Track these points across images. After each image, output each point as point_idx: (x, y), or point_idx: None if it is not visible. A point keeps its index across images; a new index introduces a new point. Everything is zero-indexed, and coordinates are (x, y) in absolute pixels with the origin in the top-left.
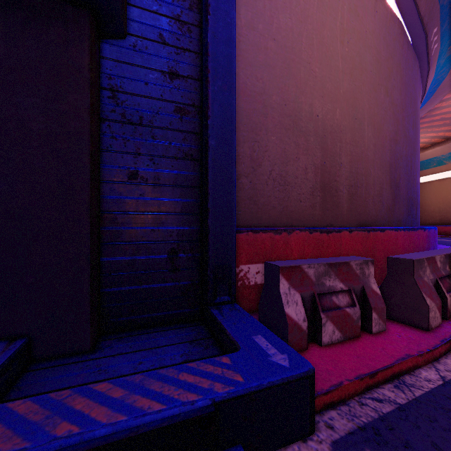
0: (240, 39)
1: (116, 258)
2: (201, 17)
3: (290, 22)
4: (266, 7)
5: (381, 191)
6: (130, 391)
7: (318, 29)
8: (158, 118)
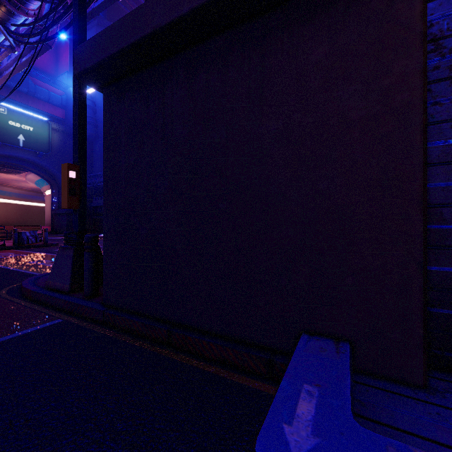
0: None
1: (441, 269)
2: None
3: None
4: None
5: None
6: None
7: None
8: None
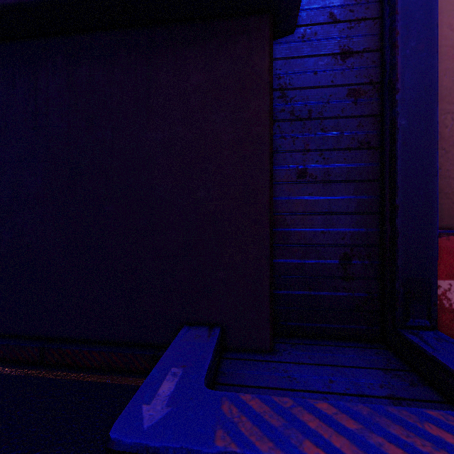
0: None
1: (285, 261)
2: None
3: None
4: None
5: None
6: (364, 426)
7: None
8: (328, 107)
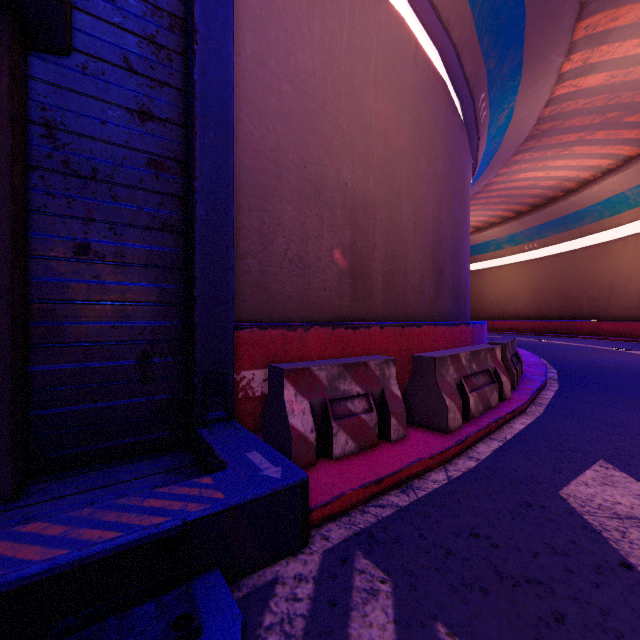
0: (245, 74)
1: (54, 367)
2: (187, 43)
3: (312, 64)
4: (279, 39)
5: (422, 279)
6: (75, 526)
7: (346, 77)
8: (122, 171)
